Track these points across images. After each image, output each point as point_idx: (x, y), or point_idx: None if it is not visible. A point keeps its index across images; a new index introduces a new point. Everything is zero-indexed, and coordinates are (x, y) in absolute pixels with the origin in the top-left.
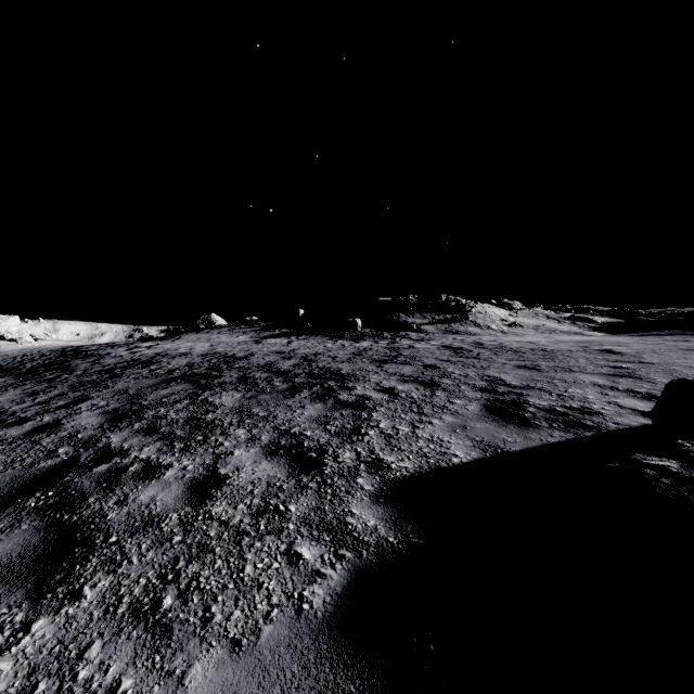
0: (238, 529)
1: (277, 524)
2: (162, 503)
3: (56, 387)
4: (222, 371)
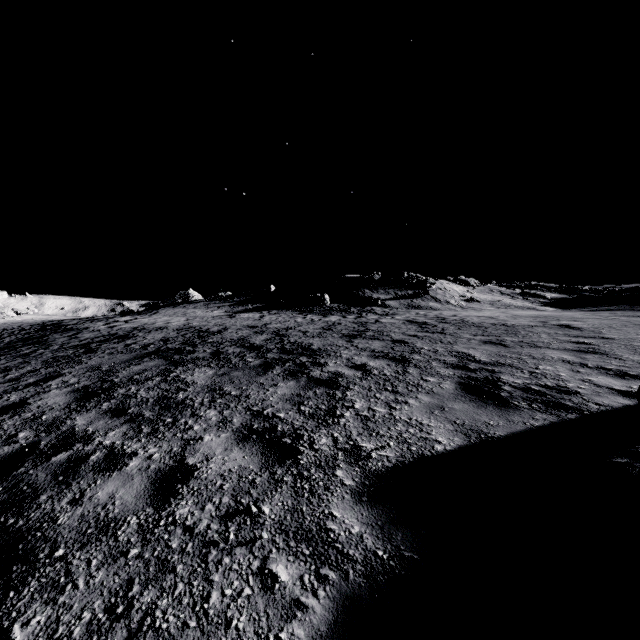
0: (204, 538)
1: (248, 531)
2: (121, 502)
3: (30, 363)
4: (196, 346)
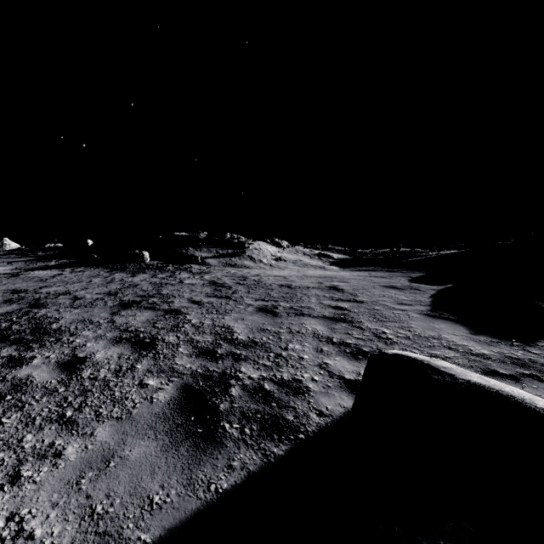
0: None
1: None
2: None
3: None
4: None
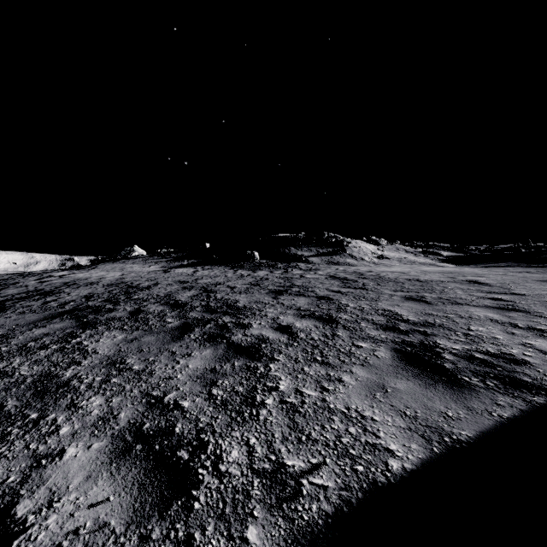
0: None
1: None
2: None
3: None
4: (118, 303)
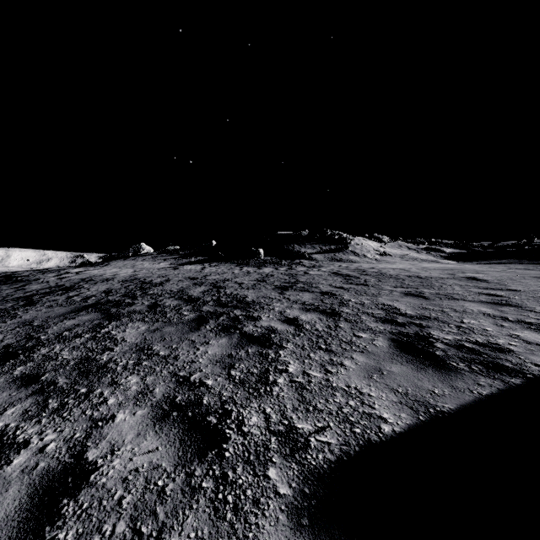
0: None
1: None
2: None
3: None
4: (136, 298)
